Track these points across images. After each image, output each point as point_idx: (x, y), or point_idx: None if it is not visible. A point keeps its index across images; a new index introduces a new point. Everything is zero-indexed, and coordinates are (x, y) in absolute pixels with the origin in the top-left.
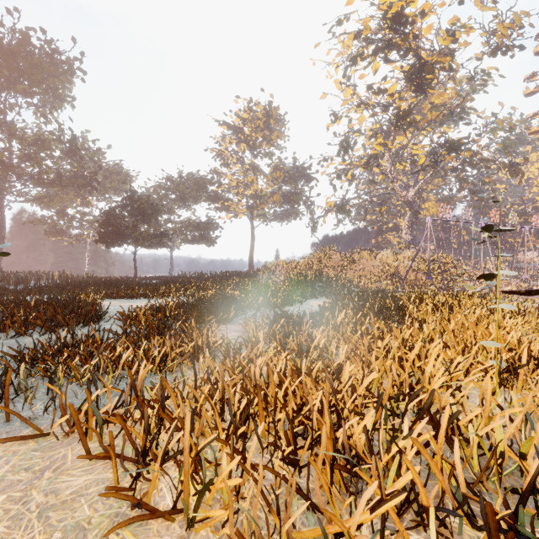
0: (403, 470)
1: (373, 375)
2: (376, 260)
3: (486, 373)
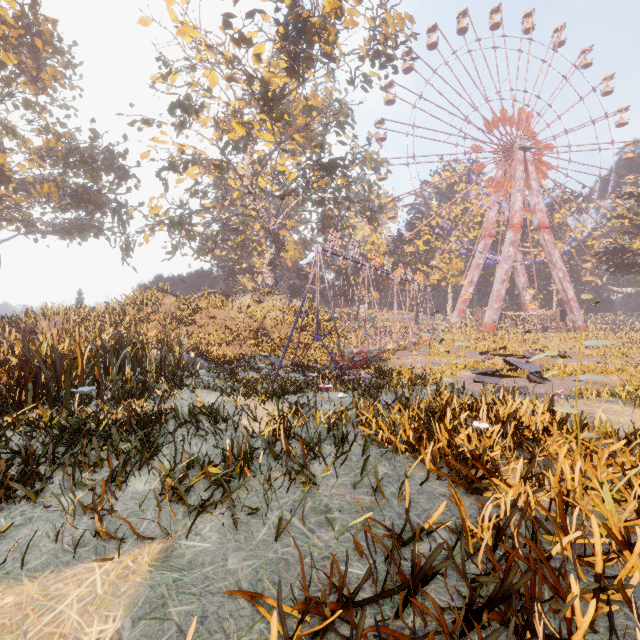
0: None
1: None
2: (233, 309)
3: None
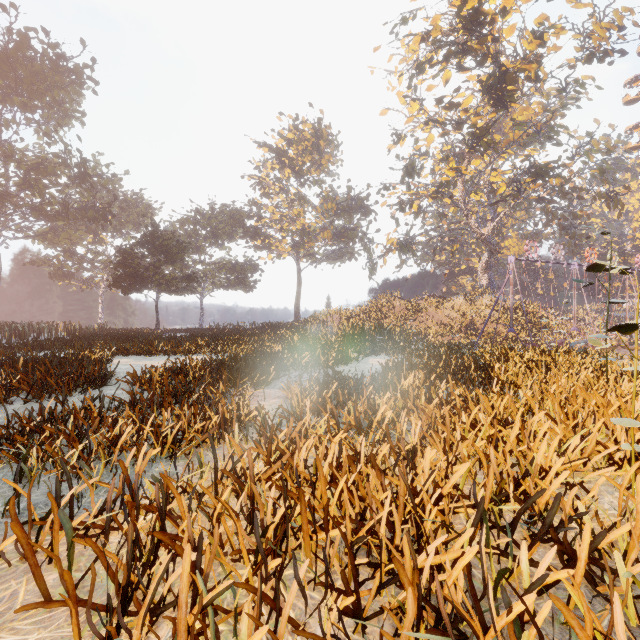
0: (531, 637)
1: (465, 468)
2: (447, 309)
3: (610, 458)
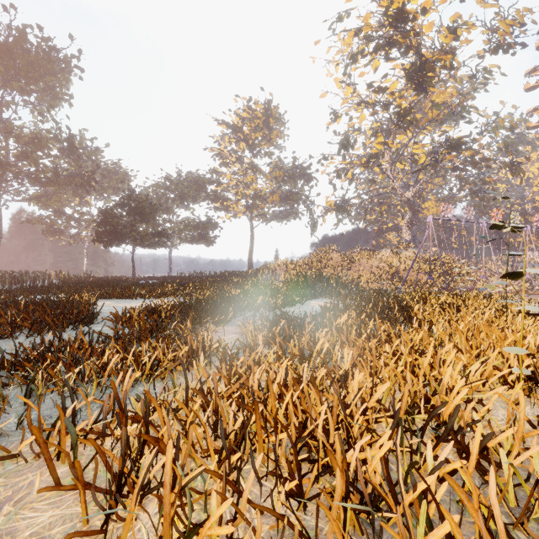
0: (432, 510)
1: (386, 386)
2: (377, 260)
3: (505, 381)
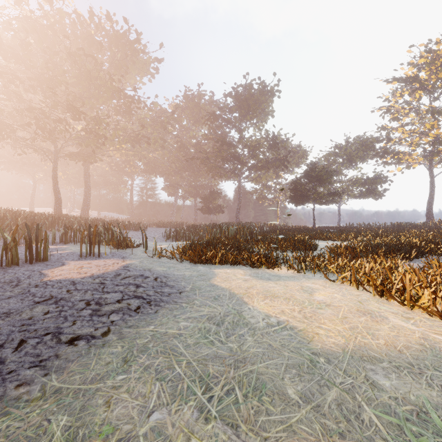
0: None
1: None
2: None
3: None
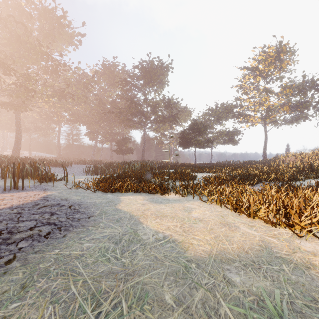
0: None
1: None
2: None
3: None
